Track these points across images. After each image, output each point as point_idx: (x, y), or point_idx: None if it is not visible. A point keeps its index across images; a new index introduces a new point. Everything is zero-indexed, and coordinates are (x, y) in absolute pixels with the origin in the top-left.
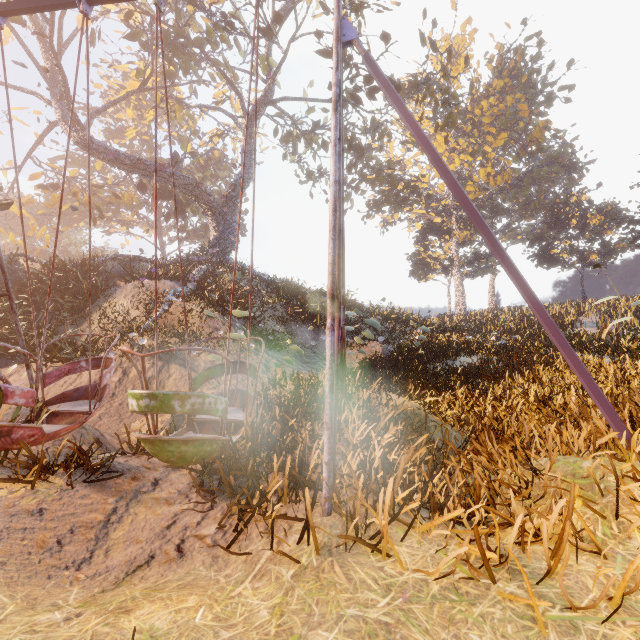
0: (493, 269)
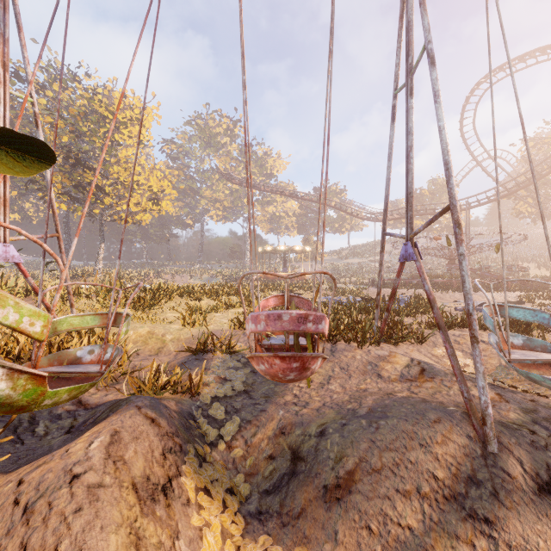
0: None
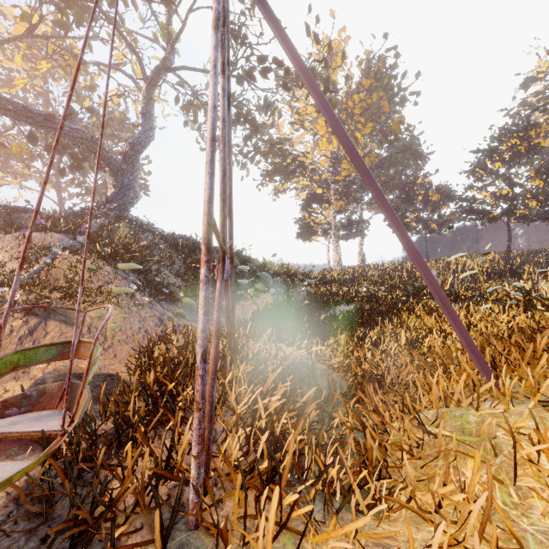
0: (362, 233)
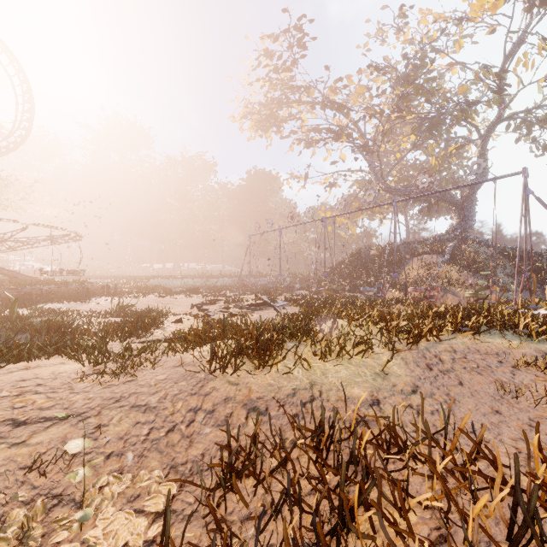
0: None
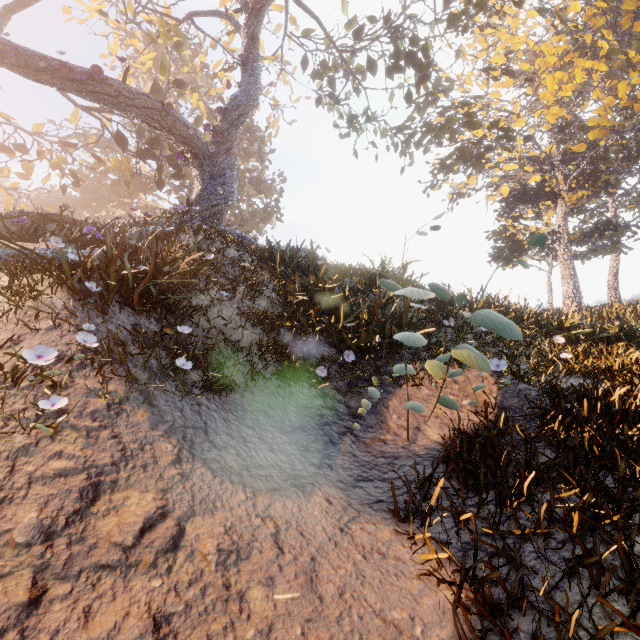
0: (622, 245)
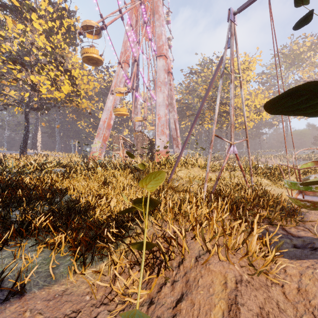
0: None
